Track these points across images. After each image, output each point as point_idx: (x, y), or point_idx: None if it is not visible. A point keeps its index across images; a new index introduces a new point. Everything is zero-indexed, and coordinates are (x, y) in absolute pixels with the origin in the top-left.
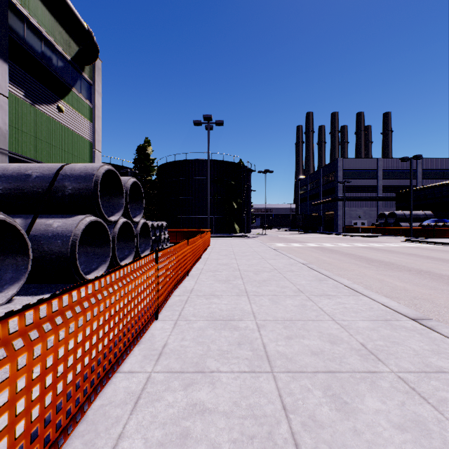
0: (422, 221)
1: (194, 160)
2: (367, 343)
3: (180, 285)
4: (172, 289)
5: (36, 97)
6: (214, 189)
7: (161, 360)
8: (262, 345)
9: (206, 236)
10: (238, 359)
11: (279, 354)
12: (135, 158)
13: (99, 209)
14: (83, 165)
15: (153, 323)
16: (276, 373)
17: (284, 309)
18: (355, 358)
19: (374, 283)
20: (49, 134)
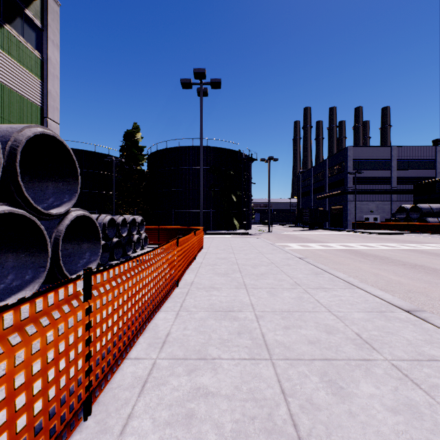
0: None
1: (188, 147)
2: None
3: None
4: None
5: None
6: (210, 180)
7: None
8: None
9: (194, 237)
10: None
11: None
12: (122, 145)
13: None
14: None
15: None
16: None
17: None
18: None
19: None
20: None
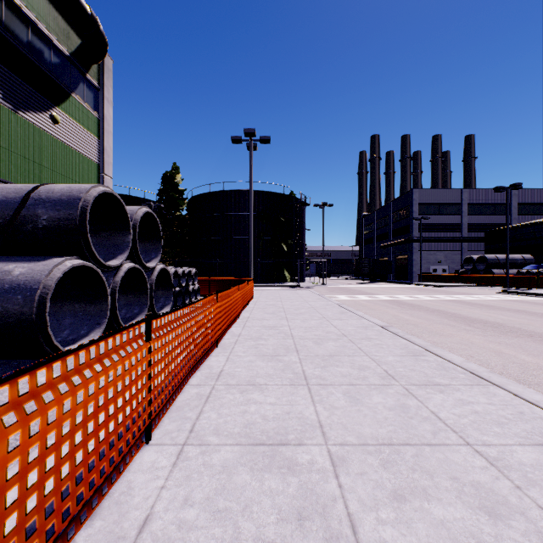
0: (520, 267)
1: (234, 191)
2: None
3: (203, 365)
4: (187, 374)
5: (19, 101)
6: (258, 228)
7: None
8: (347, 522)
9: (247, 286)
10: None
11: None
12: (160, 189)
13: (88, 249)
14: (66, 186)
15: (140, 453)
16: None
17: (373, 415)
18: None
19: (491, 358)
20: (39, 151)
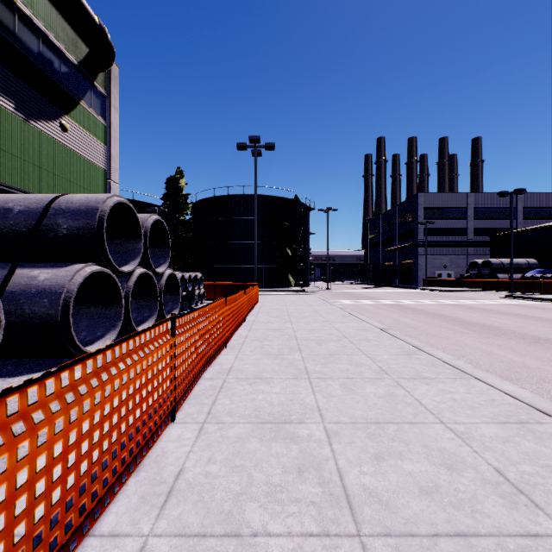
0: (524, 272)
1: (238, 195)
2: (507, 469)
3: (214, 362)
4: (201, 369)
5: (31, 110)
6: (263, 232)
7: (168, 506)
8: (336, 473)
9: (252, 291)
10: (300, 504)
11: (367, 493)
12: (164, 193)
13: (105, 255)
14: (84, 196)
15: (167, 429)
16: (367, 538)
17: (364, 401)
18: (495, 503)
19: (481, 357)
20: (49, 159)
